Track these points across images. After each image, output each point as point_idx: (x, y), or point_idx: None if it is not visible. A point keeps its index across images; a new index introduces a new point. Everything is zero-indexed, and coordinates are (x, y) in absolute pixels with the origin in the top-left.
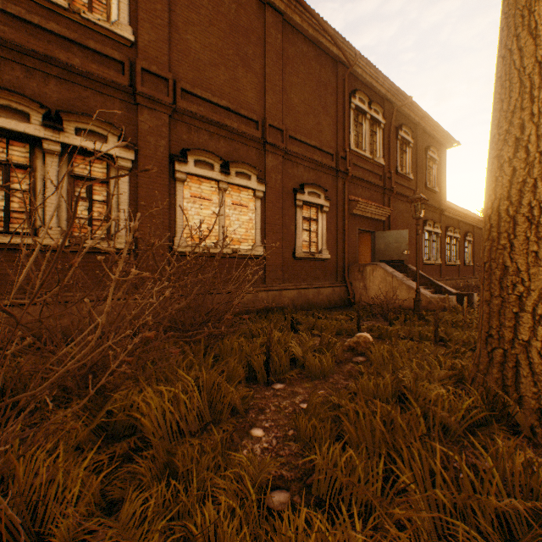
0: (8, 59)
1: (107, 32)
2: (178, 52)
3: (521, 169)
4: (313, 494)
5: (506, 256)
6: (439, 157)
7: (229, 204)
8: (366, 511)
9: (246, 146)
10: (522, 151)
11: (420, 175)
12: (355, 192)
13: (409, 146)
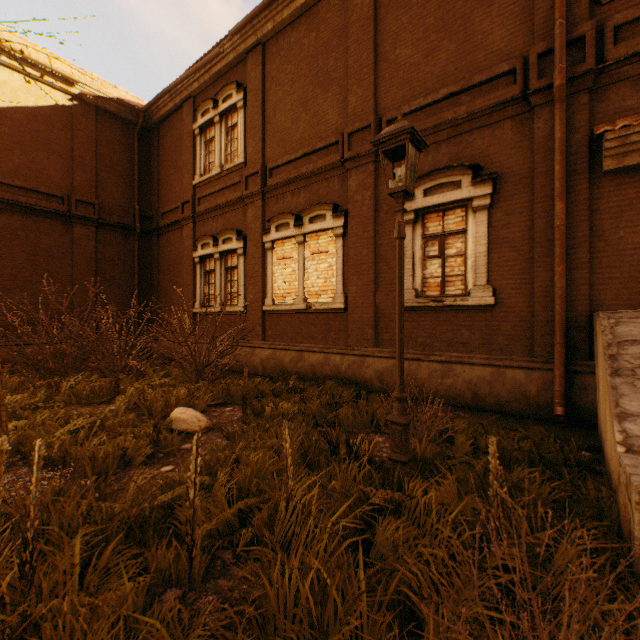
0: (209, 218)
1: (235, 168)
2: (270, 140)
3: None
4: None
5: None
6: None
7: (308, 256)
8: None
9: (327, 180)
10: None
11: None
12: None
13: None
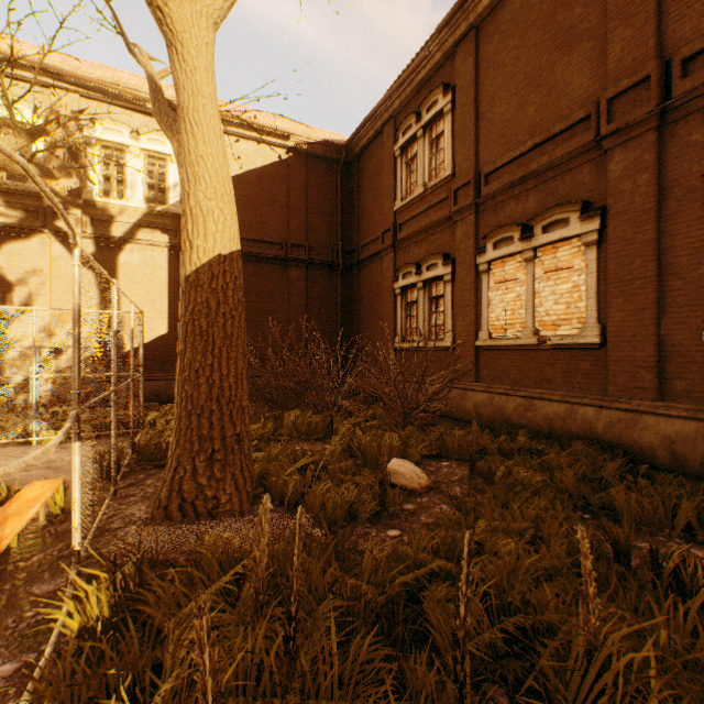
0: (410, 245)
1: (440, 183)
2: (485, 140)
3: None
4: None
5: None
6: None
7: (540, 275)
8: None
9: (570, 171)
10: None
11: None
12: None
13: None
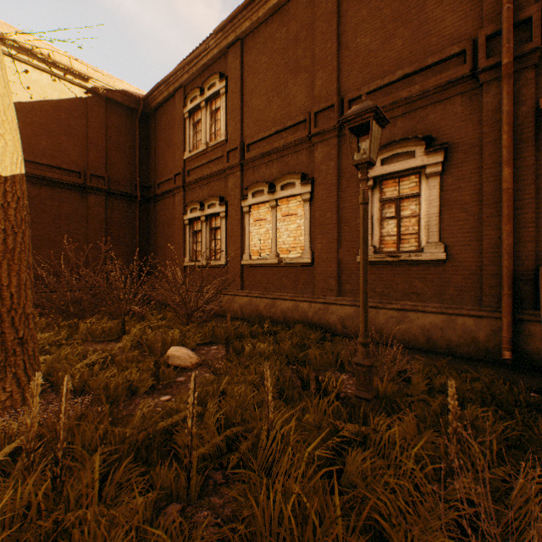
0: (196, 187)
1: (218, 145)
2: (247, 120)
3: None
4: None
5: None
6: None
7: (280, 218)
8: None
9: (296, 153)
10: None
11: None
12: None
13: None
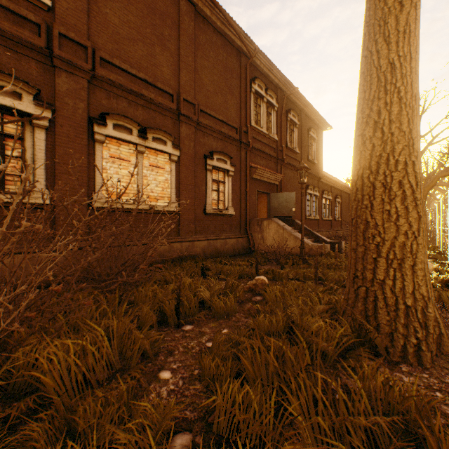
0: None
1: None
2: (97, 24)
3: (378, 146)
4: (214, 432)
5: (368, 213)
6: (317, 137)
7: (146, 165)
8: (260, 443)
9: (163, 115)
10: (379, 131)
11: (304, 150)
12: (255, 161)
13: (296, 126)
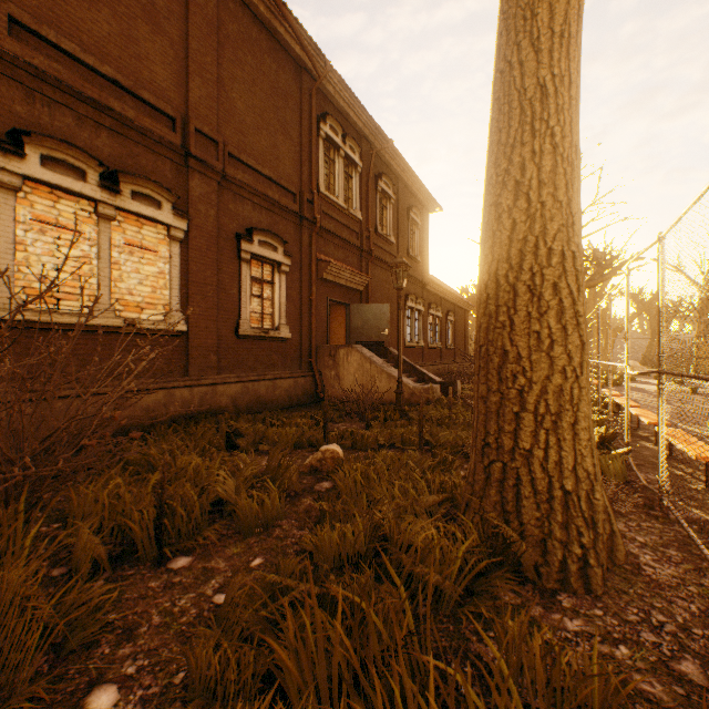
0: None
1: None
2: None
3: (522, 223)
4: None
5: (506, 337)
6: (422, 222)
7: (119, 243)
8: None
9: (154, 153)
10: (523, 199)
11: (402, 239)
12: (326, 250)
13: (390, 201)
